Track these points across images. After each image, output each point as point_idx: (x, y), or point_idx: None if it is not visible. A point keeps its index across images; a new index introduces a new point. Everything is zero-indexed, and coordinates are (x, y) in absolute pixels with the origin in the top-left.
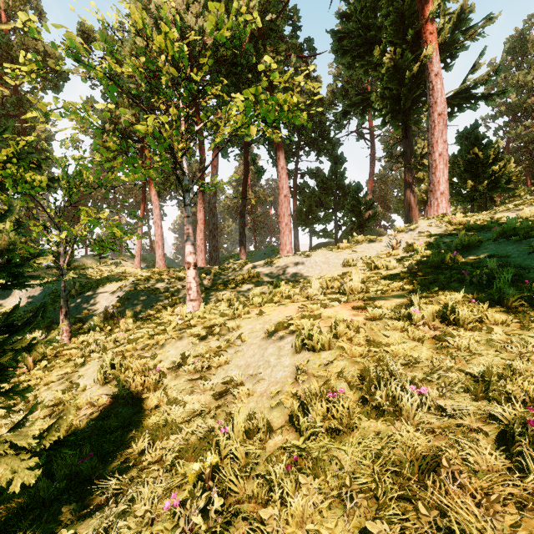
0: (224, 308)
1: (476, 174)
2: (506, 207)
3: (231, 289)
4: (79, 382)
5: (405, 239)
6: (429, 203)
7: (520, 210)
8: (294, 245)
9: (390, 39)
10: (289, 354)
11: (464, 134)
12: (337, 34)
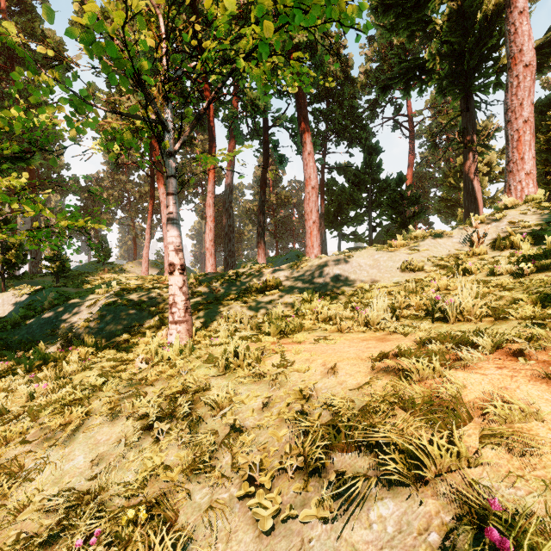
0: (222, 338)
1: None
2: None
3: (242, 304)
4: None
5: (489, 233)
6: (508, 187)
7: None
8: (322, 250)
9: None
10: None
11: (537, 108)
12: None
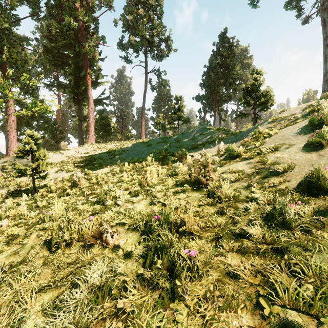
0: None
1: (104, 129)
2: (109, 143)
3: (4, 168)
4: None
5: (81, 151)
6: (88, 138)
7: (112, 145)
8: (7, 147)
9: (74, 71)
10: (65, 173)
11: (100, 111)
12: (47, 50)
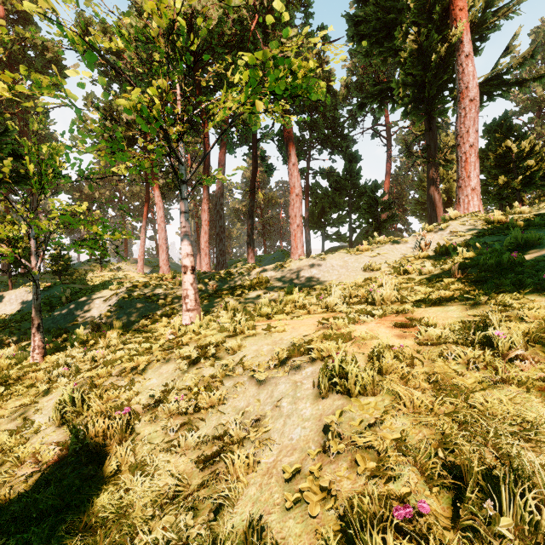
0: (226, 320)
1: (508, 170)
2: None
3: (236, 297)
4: (35, 419)
5: (435, 240)
6: (458, 200)
7: None
8: (306, 249)
9: (414, 19)
10: (309, 396)
11: (492, 127)
12: (353, 18)
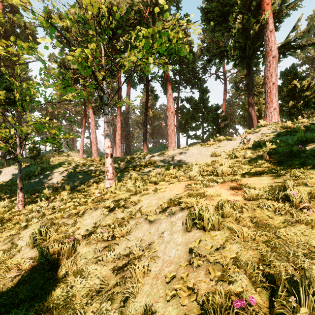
0: (131, 185)
1: (294, 97)
2: None
3: (137, 171)
4: (18, 243)
5: (252, 138)
6: (265, 115)
7: None
8: (177, 144)
9: (240, 10)
10: (180, 231)
11: (285, 73)
12: (204, 10)
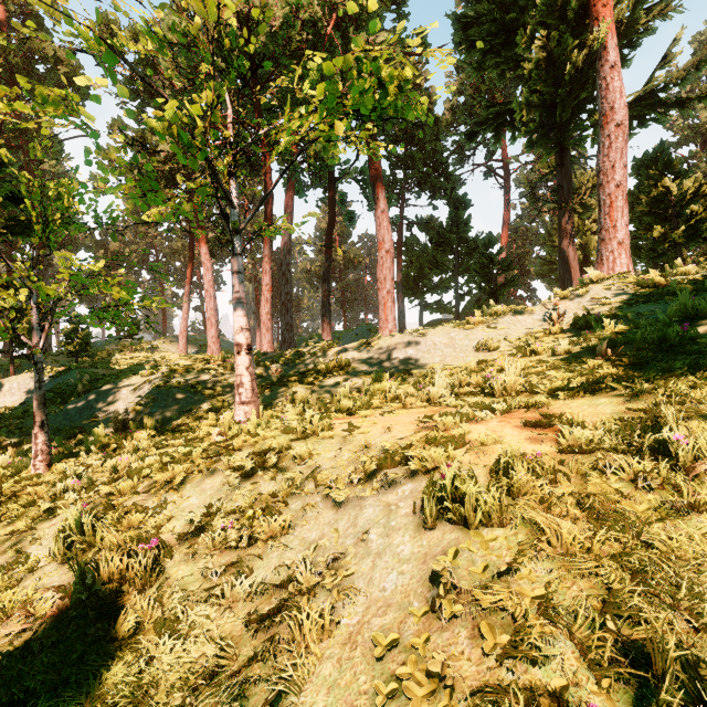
0: (293, 416)
1: (666, 218)
2: None
3: (307, 385)
4: (31, 552)
5: (571, 310)
6: (600, 257)
7: None
8: (399, 323)
9: (542, 19)
10: (408, 526)
11: (644, 162)
12: (461, 19)
